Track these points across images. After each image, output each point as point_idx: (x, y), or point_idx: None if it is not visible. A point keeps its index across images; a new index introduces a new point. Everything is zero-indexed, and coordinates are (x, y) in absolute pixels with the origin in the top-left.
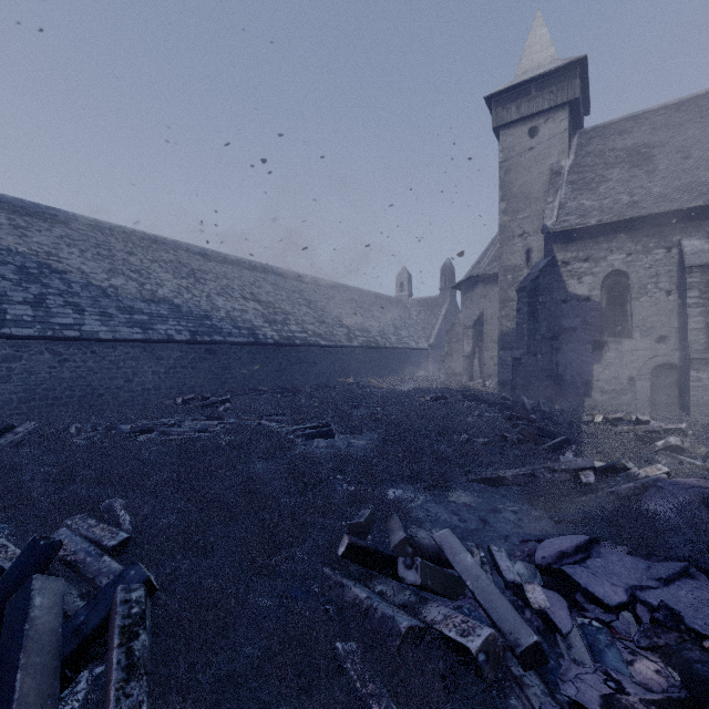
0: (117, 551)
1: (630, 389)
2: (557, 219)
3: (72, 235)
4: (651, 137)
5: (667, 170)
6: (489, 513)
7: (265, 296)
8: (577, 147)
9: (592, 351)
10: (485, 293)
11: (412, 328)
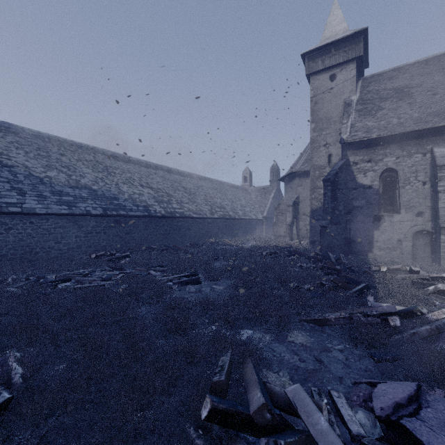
0: None
1: (399, 247)
2: (350, 134)
3: (20, 141)
4: (410, 81)
5: (422, 102)
6: (321, 352)
7: (156, 184)
8: (361, 88)
9: (373, 222)
10: (300, 183)
11: (252, 206)
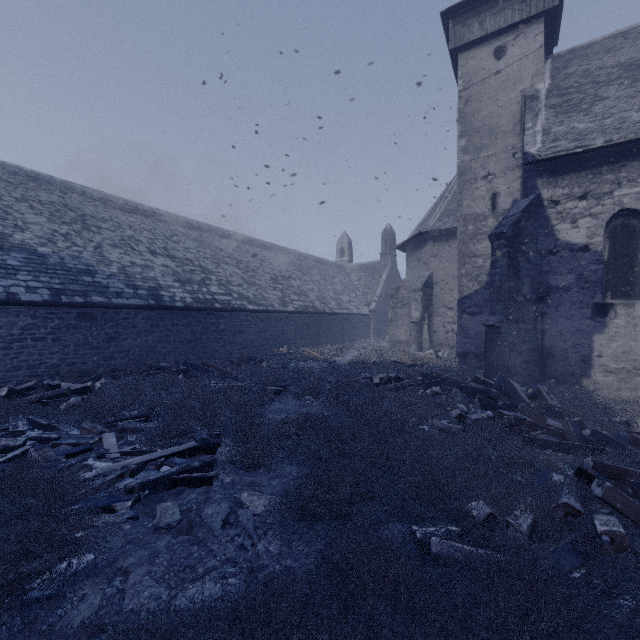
0: None
1: None
2: (542, 147)
3: None
4: None
5: None
6: None
7: (182, 252)
8: (553, 71)
9: (591, 317)
10: (435, 251)
11: (353, 293)
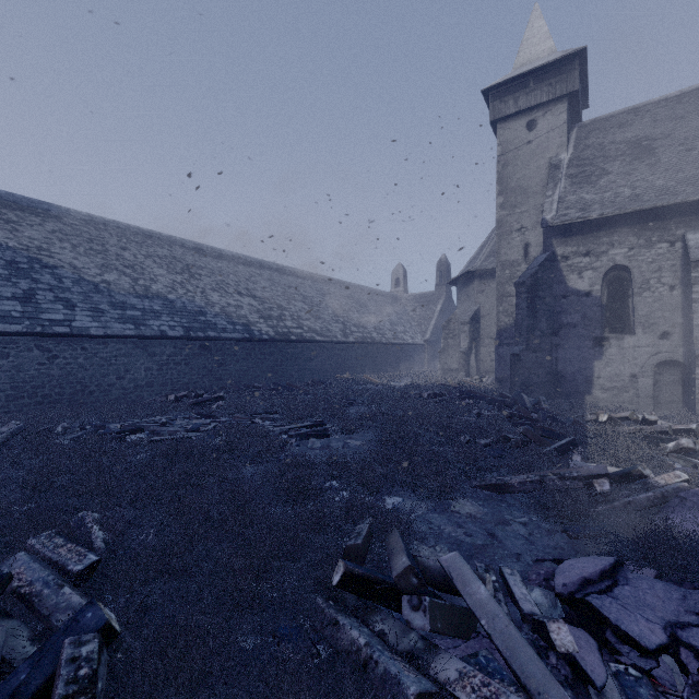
0: (84, 576)
1: (632, 386)
2: (557, 213)
3: (65, 230)
4: (653, 130)
5: (670, 162)
6: (496, 525)
7: (260, 291)
8: (576, 141)
9: (592, 348)
10: (482, 288)
11: (408, 324)
